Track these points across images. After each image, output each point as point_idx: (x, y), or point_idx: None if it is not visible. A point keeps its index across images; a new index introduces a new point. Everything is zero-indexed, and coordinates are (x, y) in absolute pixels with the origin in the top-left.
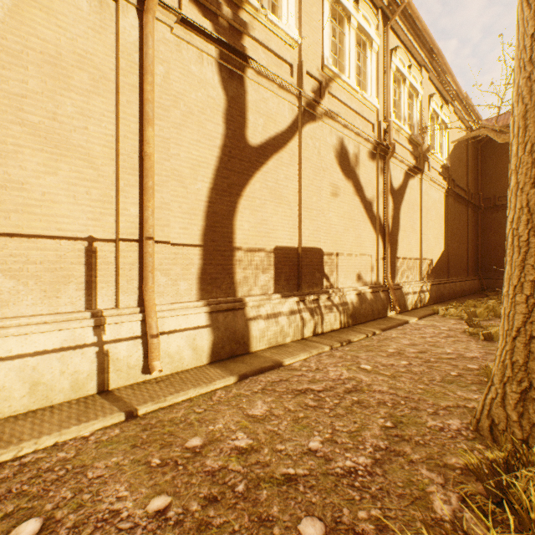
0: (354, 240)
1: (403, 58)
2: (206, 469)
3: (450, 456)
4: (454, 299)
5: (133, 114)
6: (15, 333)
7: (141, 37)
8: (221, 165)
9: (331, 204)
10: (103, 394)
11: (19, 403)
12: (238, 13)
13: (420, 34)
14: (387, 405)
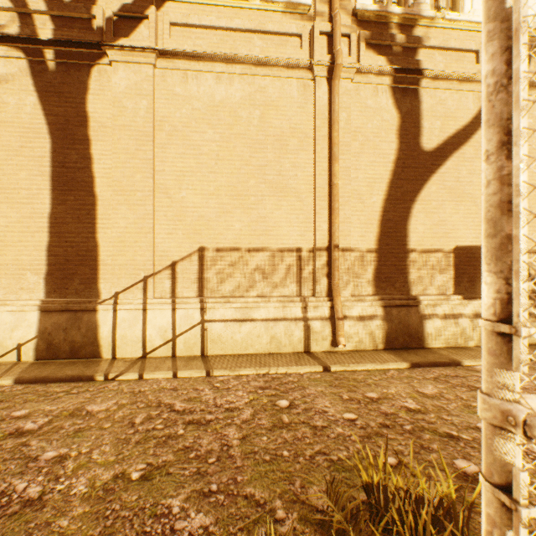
0: None
1: None
2: (381, 410)
3: None
4: None
5: (324, 157)
6: (263, 306)
7: (330, 98)
8: (394, 177)
9: None
10: (307, 353)
11: (265, 347)
12: (412, 32)
13: None
14: None
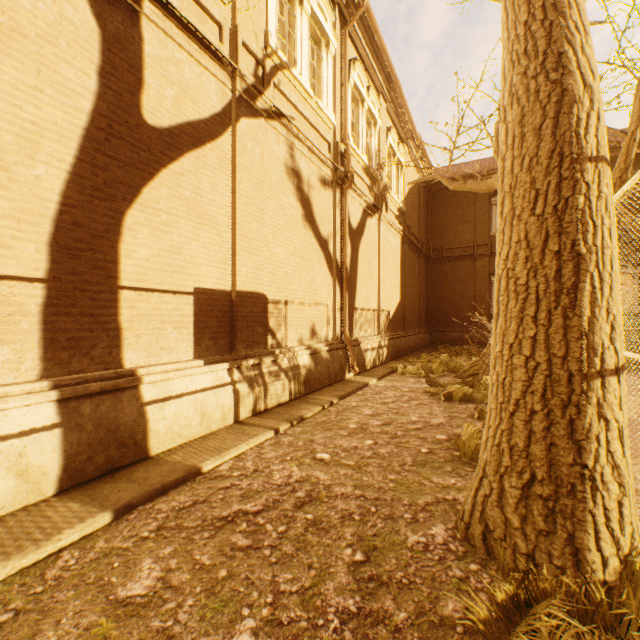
0: (308, 285)
1: (362, 75)
2: None
3: (445, 597)
4: (409, 354)
5: None
6: None
7: None
8: (90, 143)
9: (278, 235)
10: None
11: None
12: None
13: (379, 54)
14: (354, 520)
